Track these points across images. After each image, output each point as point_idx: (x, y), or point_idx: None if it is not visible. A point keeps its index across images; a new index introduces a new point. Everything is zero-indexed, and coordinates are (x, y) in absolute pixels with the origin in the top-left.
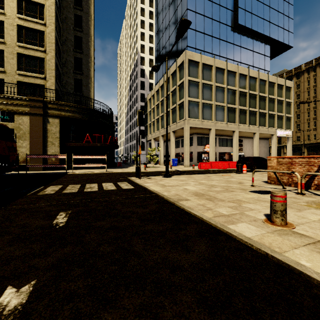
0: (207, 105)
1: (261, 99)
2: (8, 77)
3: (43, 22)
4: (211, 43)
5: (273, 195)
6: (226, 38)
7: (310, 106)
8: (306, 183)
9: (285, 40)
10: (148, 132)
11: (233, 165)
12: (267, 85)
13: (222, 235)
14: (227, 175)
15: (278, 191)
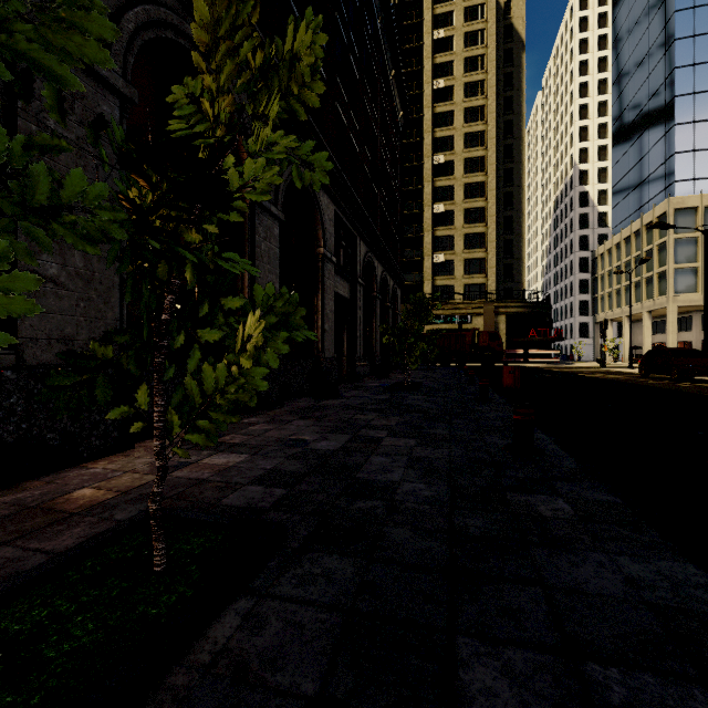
0: None
1: None
2: (457, 282)
3: (484, 224)
4: None
5: None
6: None
7: None
8: None
9: None
10: (598, 309)
11: None
12: None
13: None
14: None
15: None
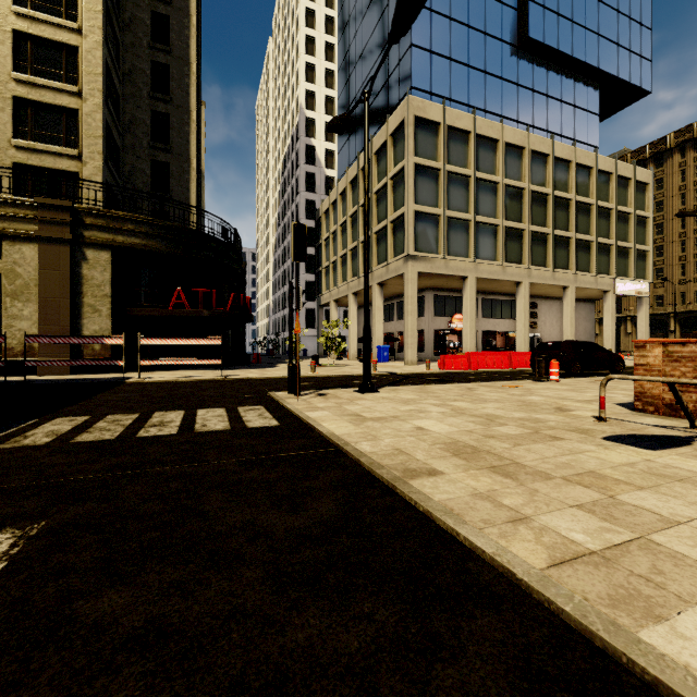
0: (457, 222)
1: (580, 209)
2: None
3: (76, 25)
4: (466, 81)
5: None
6: (500, 71)
7: (687, 227)
8: None
9: (634, 77)
10: (322, 287)
11: (519, 361)
12: (593, 177)
13: None
14: (516, 387)
15: None
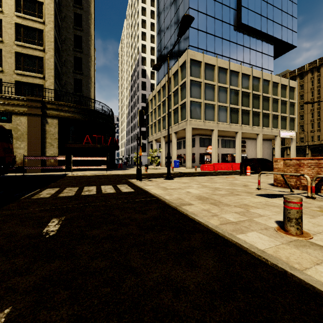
0: (209, 105)
1: (264, 99)
2: (6, 76)
3: (42, 20)
4: (213, 42)
5: (287, 201)
6: (228, 38)
7: (314, 106)
8: (316, 186)
9: (289, 40)
10: (149, 133)
11: (236, 167)
12: (270, 85)
13: (231, 246)
14: (231, 177)
15: (292, 197)
